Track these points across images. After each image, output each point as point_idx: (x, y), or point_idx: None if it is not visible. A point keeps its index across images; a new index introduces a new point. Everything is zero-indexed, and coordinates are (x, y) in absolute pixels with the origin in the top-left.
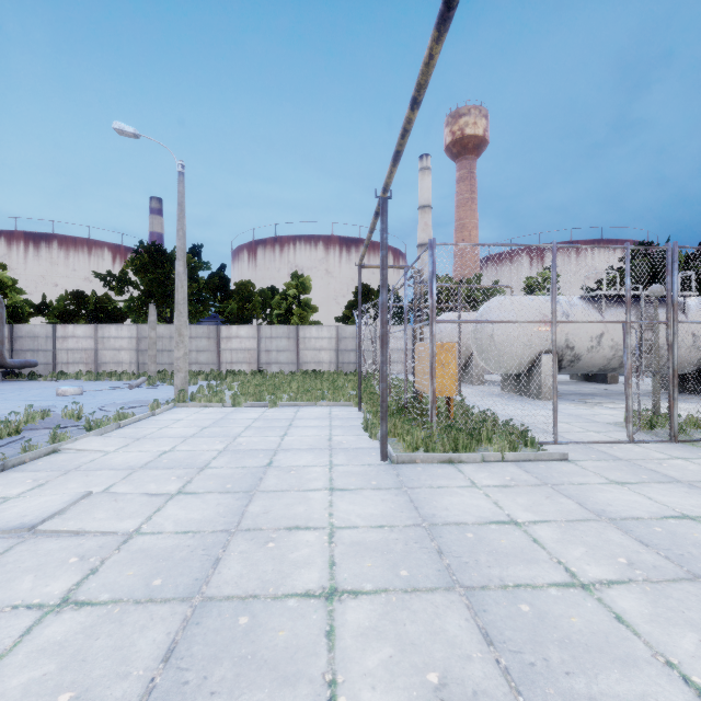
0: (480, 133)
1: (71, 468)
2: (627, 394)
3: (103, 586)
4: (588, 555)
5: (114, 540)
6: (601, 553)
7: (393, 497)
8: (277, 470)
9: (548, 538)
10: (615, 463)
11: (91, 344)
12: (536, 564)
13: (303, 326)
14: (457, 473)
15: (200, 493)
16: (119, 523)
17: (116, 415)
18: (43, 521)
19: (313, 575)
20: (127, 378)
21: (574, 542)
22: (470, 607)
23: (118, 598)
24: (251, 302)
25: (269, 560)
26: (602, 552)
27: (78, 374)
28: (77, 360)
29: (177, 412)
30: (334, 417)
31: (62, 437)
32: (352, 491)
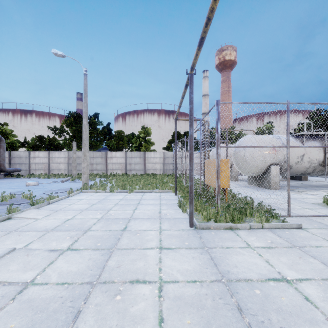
0: (232, 58)
1: (13, 229)
2: None
3: None
4: None
5: (14, 290)
6: None
7: (200, 255)
8: (129, 233)
9: (315, 296)
10: None
11: (46, 160)
12: (317, 326)
13: (147, 152)
14: (236, 237)
15: (81, 249)
16: (23, 274)
17: (48, 197)
18: None
19: None
20: (62, 177)
21: None
22: None
23: None
24: (122, 141)
25: (115, 314)
26: None
27: (39, 175)
28: (40, 168)
29: (82, 195)
30: (162, 199)
31: (14, 210)
32: (173, 249)
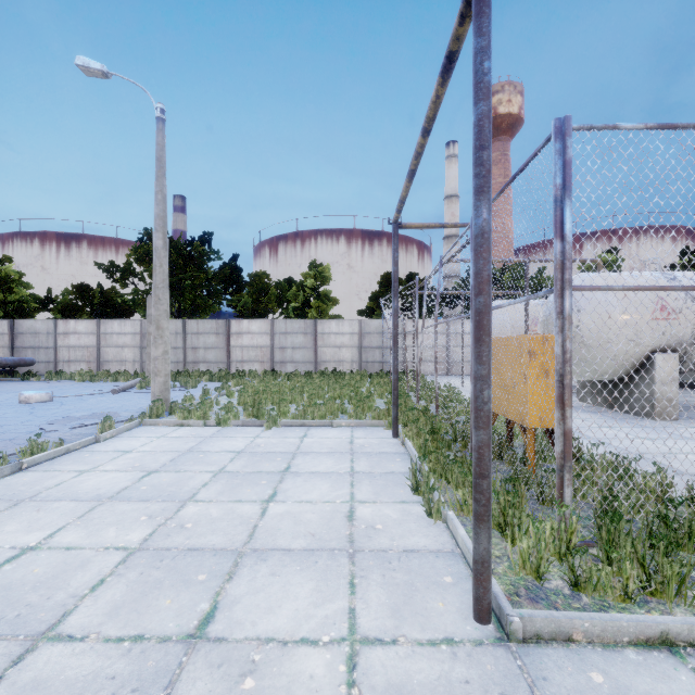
0: (515, 111)
1: None
2: None
3: None
4: None
5: None
6: None
7: None
8: (211, 665)
9: None
10: None
11: (93, 341)
12: None
13: (322, 320)
14: None
15: None
16: None
17: (26, 447)
18: None
19: None
20: (124, 379)
21: None
22: None
23: None
24: (266, 295)
25: None
26: None
27: (72, 373)
28: (78, 358)
29: (137, 435)
30: (358, 451)
31: None
32: None
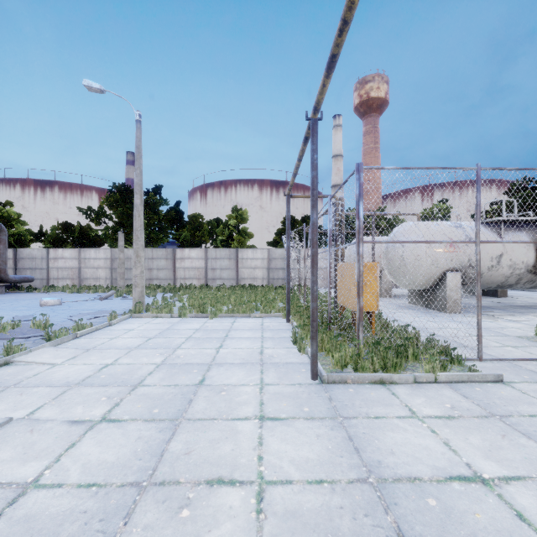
0: (382, 95)
1: (12, 383)
2: None
3: None
4: None
5: (2, 497)
6: None
7: (329, 432)
8: (208, 390)
9: (535, 511)
10: None
11: (76, 264)
12: None
13: (241, 249)
14: (391, 397)
15: (124, 420)
16: (21, 467)
17: (75, 326)
18: None
19: None
20: (102, 291)
21: None
22: None
23: None
24: (201, 231)
25: None
26: None
27: (64, 287)
28: (65, 276)
29: (132, 322)
30: (266, 329)
31: (16, 349)
32: (283, 421)
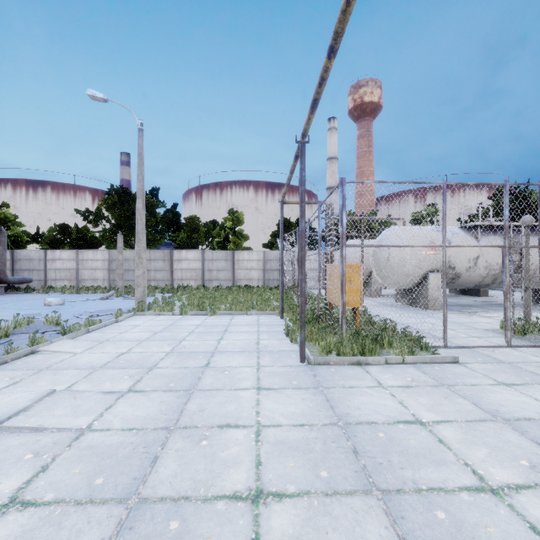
0: (375, 100)
1: (43, 367)
2: (505, 307)
3: (50, 485)
4: (492, 457)
5: (67, 436)
6: (503, 455)
7: (312, 397)
8: (213, 370)
9: (452, 438)
10: (499, 366)
11: (73, 265)
12: (445, 466)
13: (238, 251)
14: (365, 374)
15: (147, 391)
16: (75, 419)
17: (86, 322)
18: (9, 418)
19: (241, 475)
20: (100, 291)
21: (476, 443)
22: (388, 513)
23: (61, 498)
24: (197, 232)
25: (202, 458)
26: (504, 454)
27: (63, 288)
28: (62, 278)
29: (136, 319)
30: (261, 324)
31: (40, 341)
32: (276, 390)
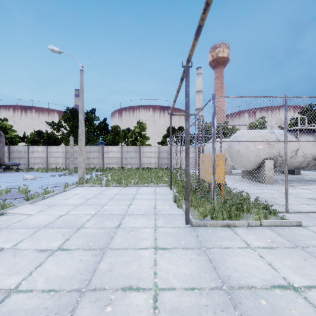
0: (225, 55)
1: (4, 226)
2: None
3: None
4: None
5: None
6: None
7: (197, 257)
8: (123, 230)
9: None
10: None
11: (45, 155)
12: None
13: (142, 146)
14: (234, 235)
15: (72, 249)
16: (7, 278)
17: (43, 192)
18: None
19: None
20: (60, 171)
21: None
22: None
23: None
24: (118, 135)
25: None
26: None
27: (37, 169)
28: (38, 162)
29: (77, 189)
30: (157, 193)
31: (8, 206)
32: (169, 250)
